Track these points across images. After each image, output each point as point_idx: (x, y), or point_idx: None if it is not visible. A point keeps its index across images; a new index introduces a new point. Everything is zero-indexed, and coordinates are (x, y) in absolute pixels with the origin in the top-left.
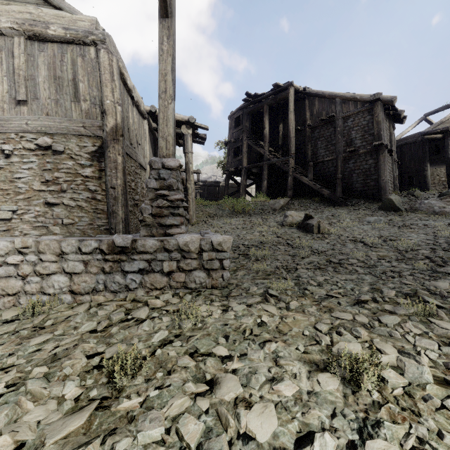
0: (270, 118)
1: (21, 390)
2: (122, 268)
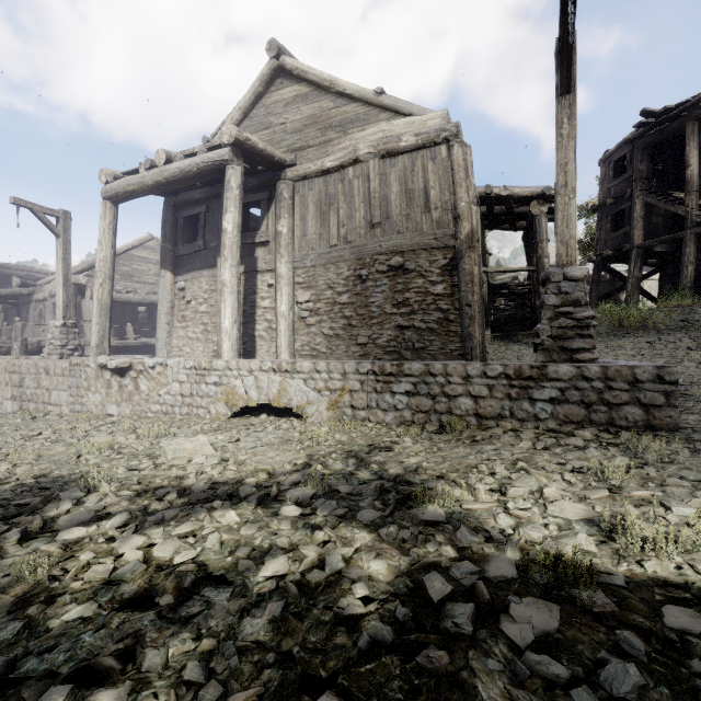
0: (699, 142)
1: (521, 473)
2: (530, 396)
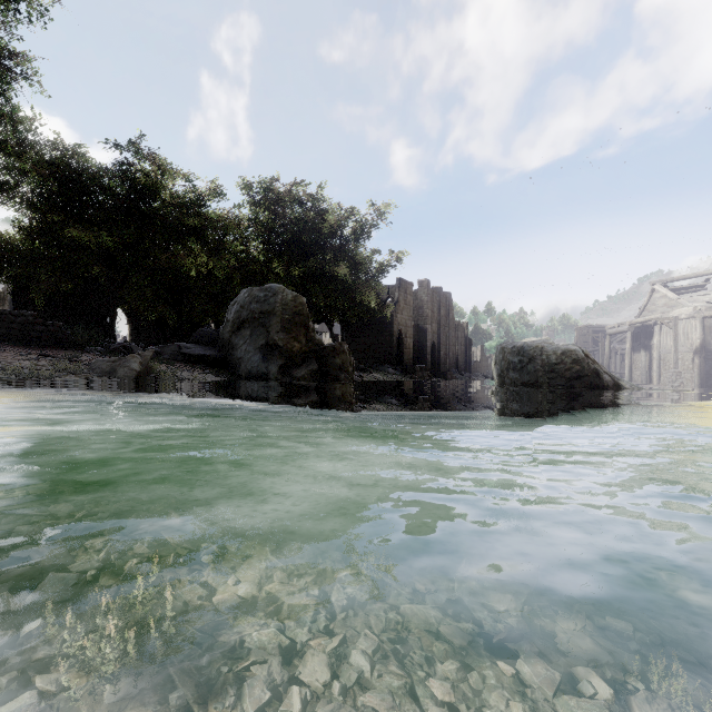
0: None
1: None
2: None
